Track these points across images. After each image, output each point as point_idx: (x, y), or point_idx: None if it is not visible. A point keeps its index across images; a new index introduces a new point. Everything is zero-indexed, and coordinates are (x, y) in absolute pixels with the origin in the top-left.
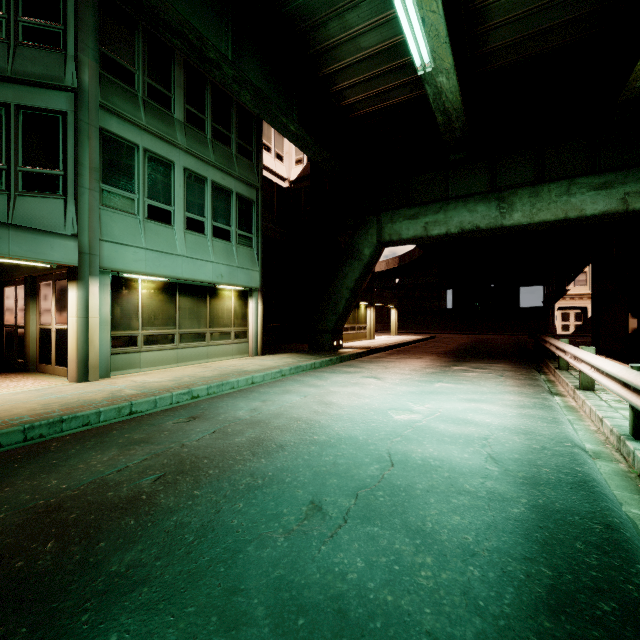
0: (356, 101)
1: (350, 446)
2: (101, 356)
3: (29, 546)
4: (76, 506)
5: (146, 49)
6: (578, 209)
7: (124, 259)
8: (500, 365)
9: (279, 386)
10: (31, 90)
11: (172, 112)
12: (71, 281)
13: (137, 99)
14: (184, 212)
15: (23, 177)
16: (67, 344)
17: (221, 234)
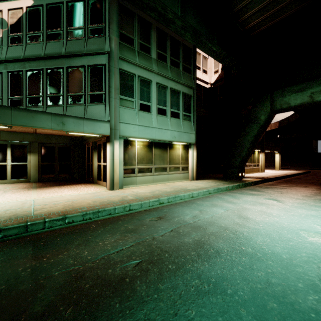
0: (255, 23)
1: (277, 264)
2: (119, 178)
3: (59, 308)
4: (91, 277)
5: (139, 26)
6: None
7: (129, 131)
8: None
9: (208, 201)
10: (92, 57)
11: (151, 55)
12: (107, 142)
13: (135, 51)
14: (156, 105)
15: (90, 97)
16: (106, 172)
17: (174, 115)
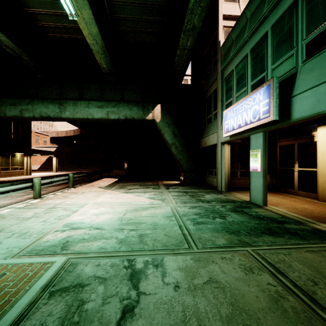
0: None
1: None
2: None
3: None
4: None
5: None
6: (92, 115)
7: None
8: (55, 187)
9: None
10: None
11: None
12: None
13: None
14: None
15: None
16: None
17: None
